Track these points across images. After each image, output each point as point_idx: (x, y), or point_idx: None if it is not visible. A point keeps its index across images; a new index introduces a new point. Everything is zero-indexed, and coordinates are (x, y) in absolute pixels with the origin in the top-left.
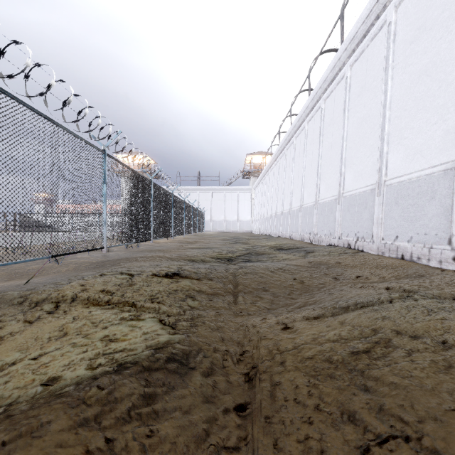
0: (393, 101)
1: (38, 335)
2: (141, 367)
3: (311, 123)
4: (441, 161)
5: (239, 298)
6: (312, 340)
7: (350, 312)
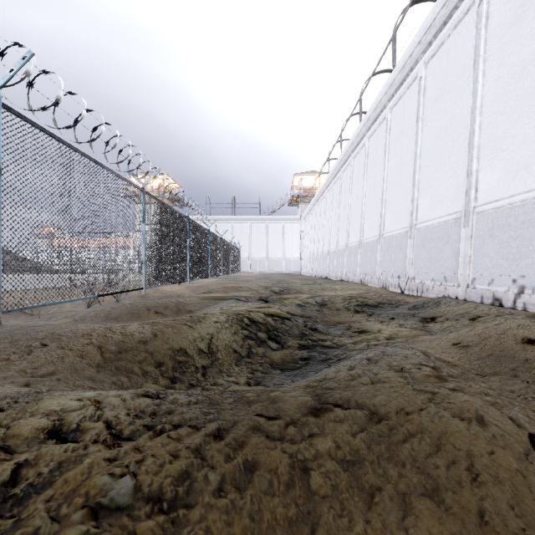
0: None
1: None
2: None
3: (398, 108)
4: None
5: None
6: None
7: None
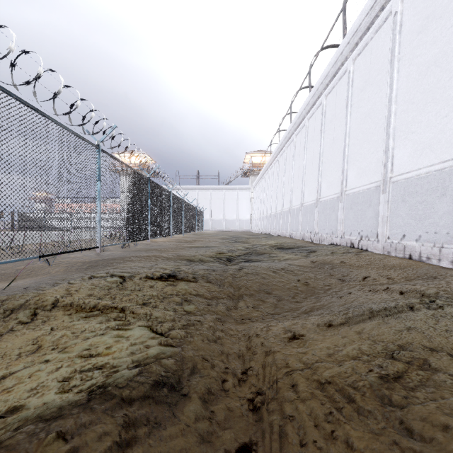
0: (399, 94)
1: (6, 350)
2: (119, 398)
3: (312, 120)
4: (452, 155)
5: (240, 303)
6: (327, 358)
7: (366, 321)
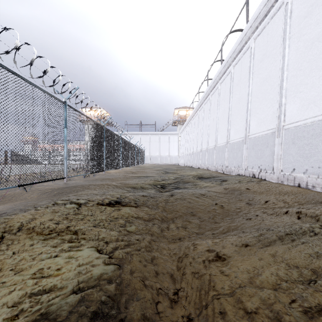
0: (290, 63)
1: None
2: None
3: (223, 84)
4: None
5: (172, 224)
6: (249, 283)
7: (276, 243)
